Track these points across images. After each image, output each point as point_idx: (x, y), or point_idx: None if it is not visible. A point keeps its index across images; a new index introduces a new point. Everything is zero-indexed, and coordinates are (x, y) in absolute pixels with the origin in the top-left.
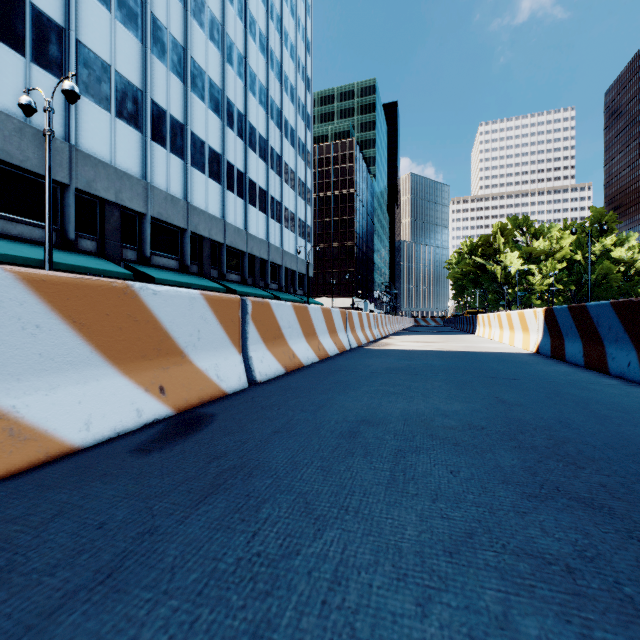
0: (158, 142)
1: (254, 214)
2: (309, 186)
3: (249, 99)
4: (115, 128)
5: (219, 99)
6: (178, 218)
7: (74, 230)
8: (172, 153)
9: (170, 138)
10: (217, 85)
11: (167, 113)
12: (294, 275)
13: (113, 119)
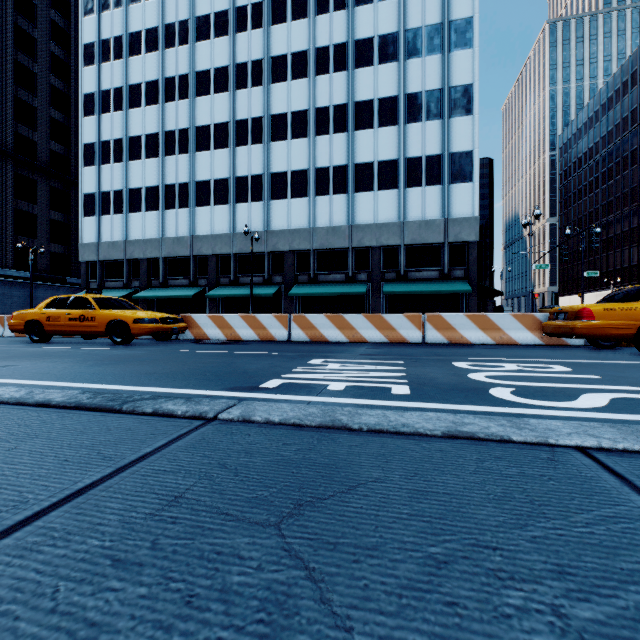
0: (170, 208)
1: (283, 207)
2: (465, 80)
3: (273, 92)
4: (145, 218)
5: (227, 131)
6: (183, 250)
7: (125, 279)
8: (181, 208)
9: (179, 199)
10: (225, 122)
11: (177, 184)
12: (399, 252)
13: (144, 214)
